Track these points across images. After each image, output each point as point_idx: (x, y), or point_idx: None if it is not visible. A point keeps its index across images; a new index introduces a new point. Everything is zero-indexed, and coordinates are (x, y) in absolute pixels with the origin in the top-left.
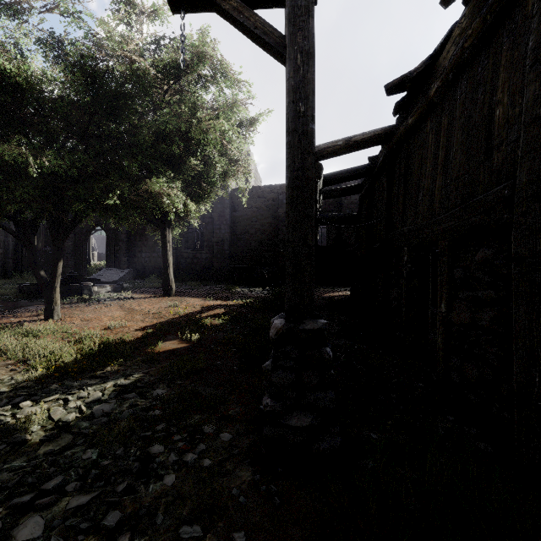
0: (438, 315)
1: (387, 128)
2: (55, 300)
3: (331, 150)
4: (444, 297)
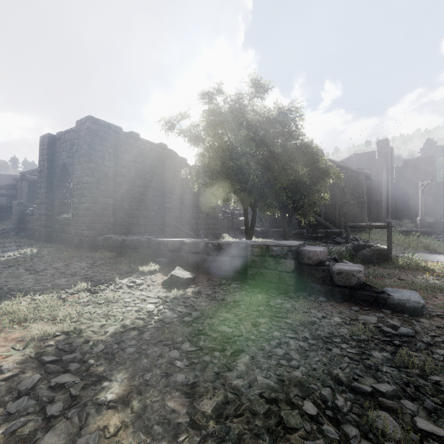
0: None
1: (16, 183)
2: None
3: (1, 185)
4: None
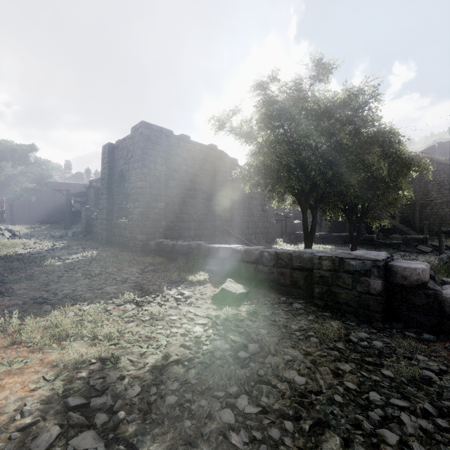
0: None
1: (87, 191)
2: None
3: (75, 193)
4: None
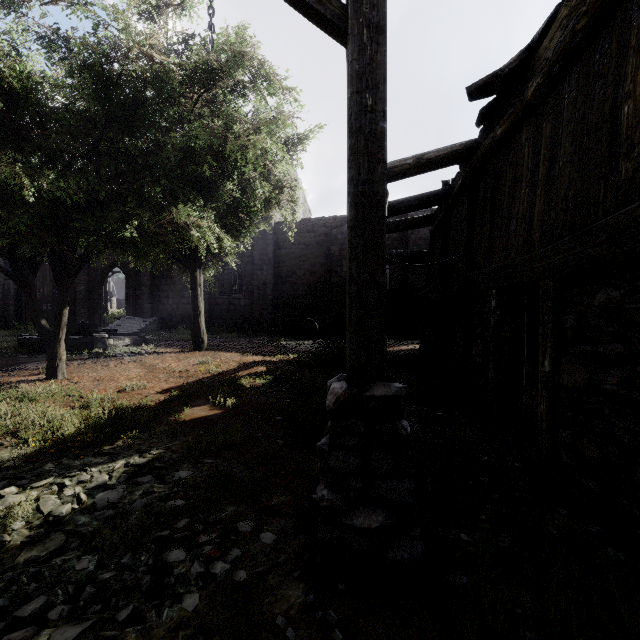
0: (540, 376)
1: (468, 143)
2: (59, 355)
3: (399, 170)
4: (548, 353)
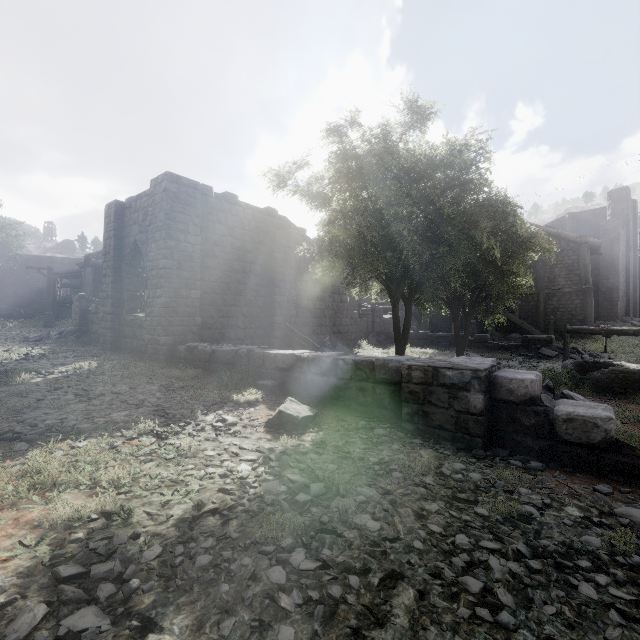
0: None
1: (81, 269)
2: None
3: (62, 273)
4: None
